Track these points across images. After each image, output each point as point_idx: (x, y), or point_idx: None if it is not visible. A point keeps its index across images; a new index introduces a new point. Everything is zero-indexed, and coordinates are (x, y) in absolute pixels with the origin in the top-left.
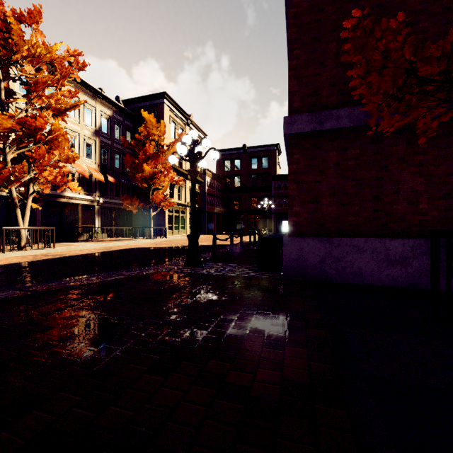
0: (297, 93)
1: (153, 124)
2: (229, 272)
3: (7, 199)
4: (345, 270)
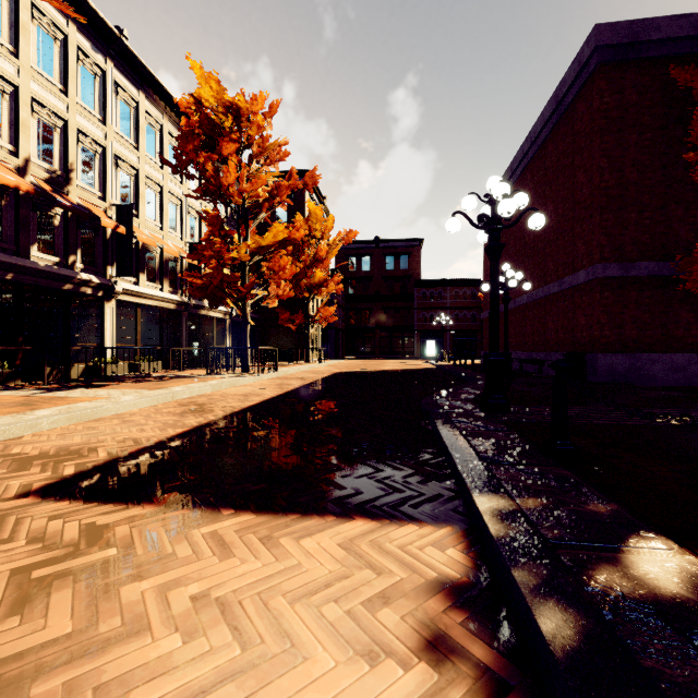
0: (607, 247)
1: (318, 218)
2: None
3: (160, 311)
4: (644, 376)
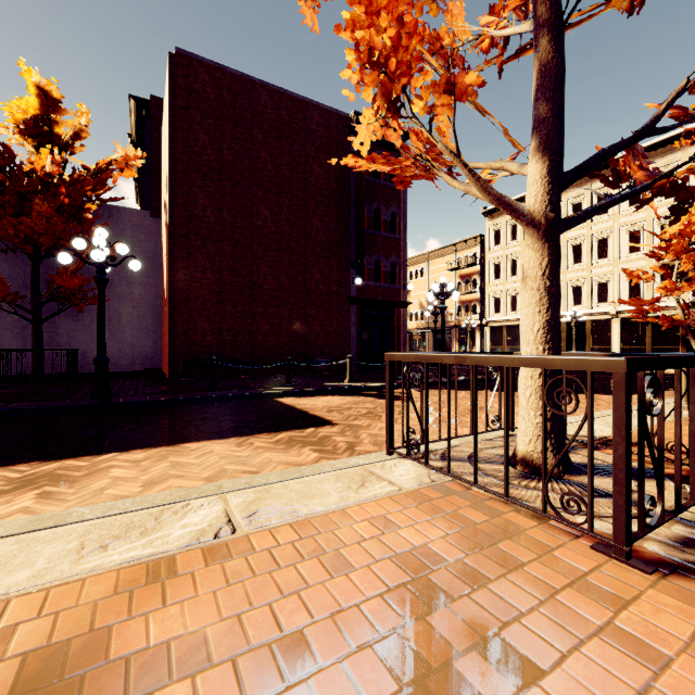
0: None
1: None
2: None
3: None
4: None
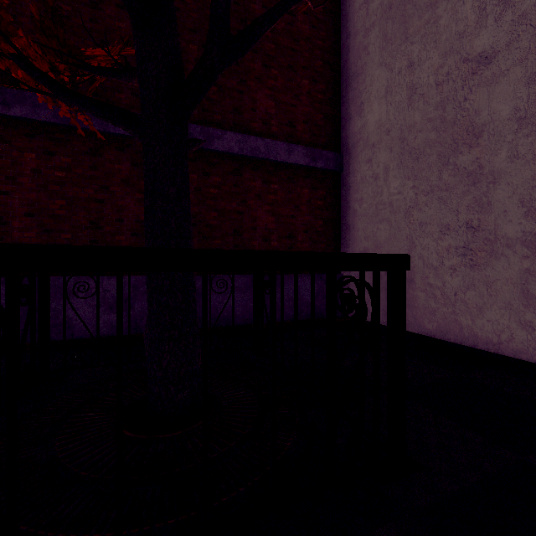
0: None
1: None
2: None
3: None
4: None
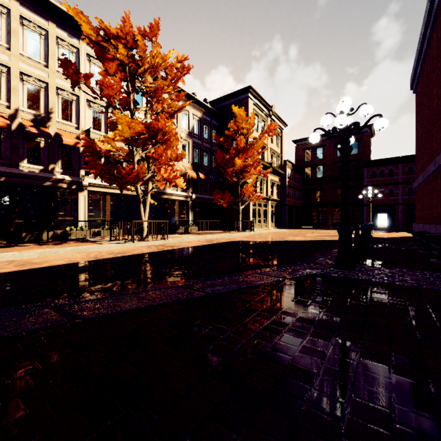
0: None
1: (242, 118)
2: (425, 283)
3: (127, 197)
4: None
